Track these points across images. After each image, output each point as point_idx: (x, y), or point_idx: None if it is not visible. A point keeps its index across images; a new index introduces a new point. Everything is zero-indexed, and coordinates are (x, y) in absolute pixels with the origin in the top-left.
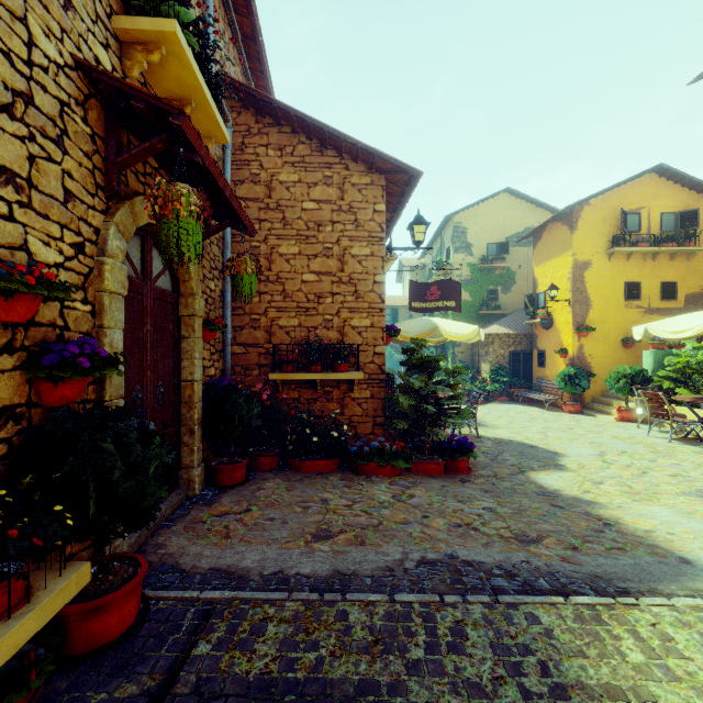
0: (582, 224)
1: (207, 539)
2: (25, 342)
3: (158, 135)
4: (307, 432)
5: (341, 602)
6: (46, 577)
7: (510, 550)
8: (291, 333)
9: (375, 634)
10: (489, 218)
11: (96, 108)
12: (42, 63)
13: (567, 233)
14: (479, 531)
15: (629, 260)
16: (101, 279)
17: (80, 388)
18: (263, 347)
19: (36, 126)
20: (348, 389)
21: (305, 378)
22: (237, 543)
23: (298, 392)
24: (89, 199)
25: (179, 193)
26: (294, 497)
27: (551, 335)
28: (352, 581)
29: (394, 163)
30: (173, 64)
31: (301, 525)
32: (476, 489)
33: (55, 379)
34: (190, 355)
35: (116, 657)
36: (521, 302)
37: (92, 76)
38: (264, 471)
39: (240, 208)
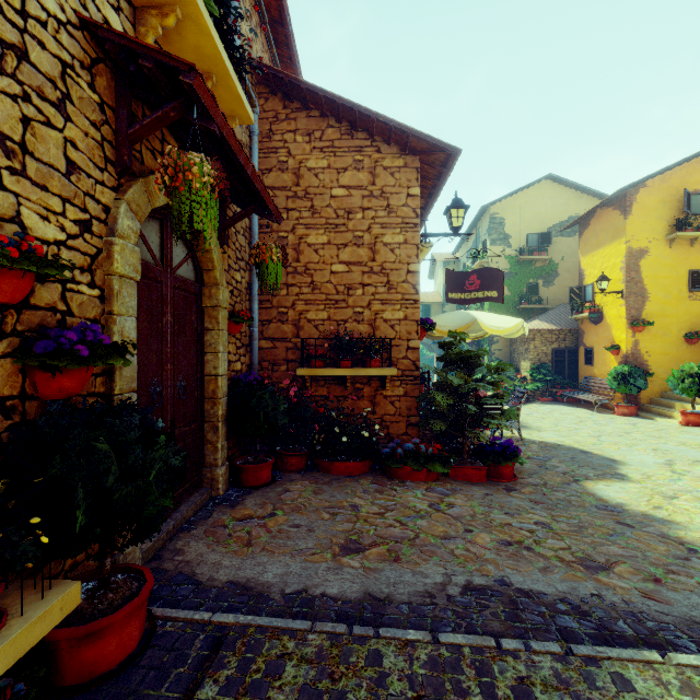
0: (637, 208)
1: (227, 546)
2: (18, 326)
3: (171, 102)
4: (335, 431)
5: (373, 639)
6: (27, 599)
7: (574, 579)
8: (320, 327)
9: (416, 688)
10: (529, 207)
11: (105, 74)
12: (39, 16)
13: (619, 218)
14: (533, 551)
15: (694, 246)
16: (110, 261)
17: (82, 379)
18: (290, 342)
19: (32, 86)
20: (380, 386)
21: (334, 374)
22: (259, 552)
23: (327, 389)
24: (97, 173)
25: (191, 163)
26: (322, 501)
27: (601, 330)
28: (385, 608)
29: (430, 141)
30: (190, 30)
31: (329, 534)
32: (524, 499)
33: (51, 369)
34: (214, 348)
35: (111, 693)
36: (564, 296)
37: (100, 38)
38: (291, 472)
39: (263, 189)
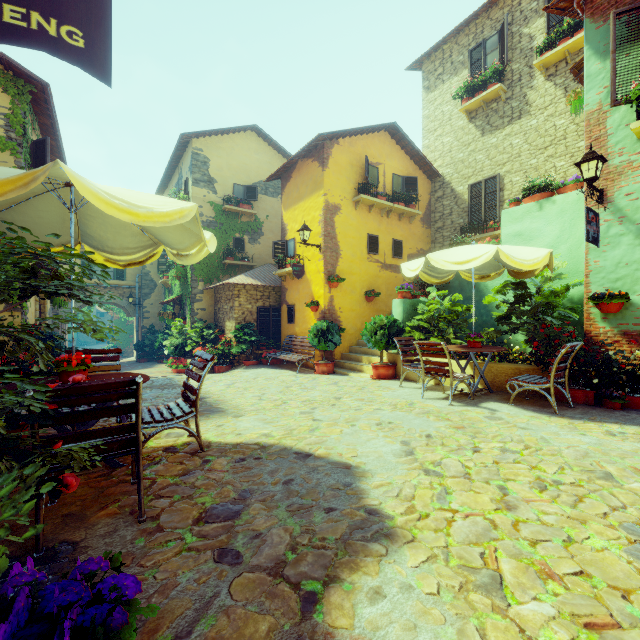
0: (333, 163)
1: None
2: None
3: None
4: None
5: None
6: None
7: None
8: None
9: None
10: (235, 154)
11: None
12: None
13: (318, 170)
14: None
15: (371, 213)
16: None
17: None
18: None
19: None
20: None
21: None
22: None
23: None
24: None
25: None
26: None
27: (302, 287)
28: None
29: None
30: None
31: None
32: None
33: None
34: None
35: None
36: (269, 256)
37: None
38: None
39: None
